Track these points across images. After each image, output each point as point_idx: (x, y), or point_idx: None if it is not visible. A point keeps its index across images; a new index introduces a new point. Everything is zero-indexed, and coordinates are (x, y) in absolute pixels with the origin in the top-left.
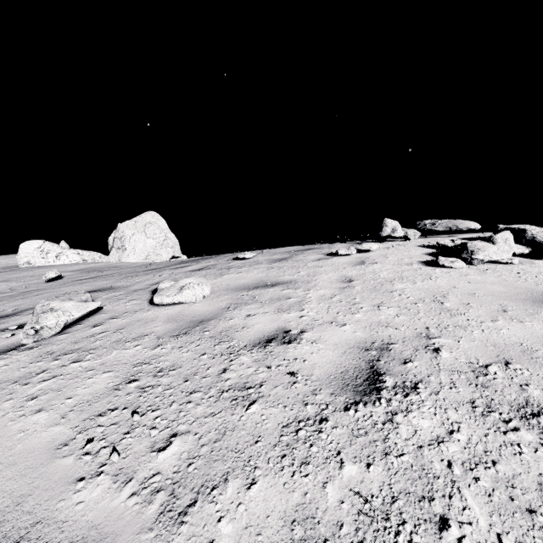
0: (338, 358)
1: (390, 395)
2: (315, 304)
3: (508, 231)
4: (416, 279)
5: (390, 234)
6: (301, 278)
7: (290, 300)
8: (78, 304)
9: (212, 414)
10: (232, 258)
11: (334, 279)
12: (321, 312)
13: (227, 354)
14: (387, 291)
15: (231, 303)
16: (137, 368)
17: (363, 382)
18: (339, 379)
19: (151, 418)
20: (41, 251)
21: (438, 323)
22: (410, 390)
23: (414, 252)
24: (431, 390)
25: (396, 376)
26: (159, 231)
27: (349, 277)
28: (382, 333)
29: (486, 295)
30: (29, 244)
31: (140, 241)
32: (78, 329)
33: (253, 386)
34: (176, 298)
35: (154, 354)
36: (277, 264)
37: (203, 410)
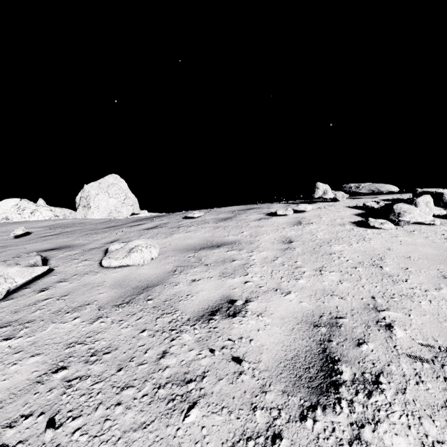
0: (287, 337)
1: (351, 395)
2: (258, 267)
3: (428, 194)
4: (351, 240)
5: (322, 196)
6: (244, 239)
7: (234, 263)
8: (23, 269)
9: (143, 425)
10: (182, 216)
11: (275, 240)
12: (265, 277)
13: (169, 330)
14: (326, 253)
15: (177, 265)
16: (69, 350)
17: (317, 373)
18: (290, 369)
19: (68, 432)
20: (17, 208)
21: (382, 292)
22: (372, 387)
23: (344, 212)
24: (396, 387)
25: (353, 364)
26: (120, 191)
27: (289, 237)
28: (328, 303)
29: (421, 259)
30: (7, 202)
31: (103, 200)
32: (23, 294)
33: (194, 378)
34: (123, 261)
35: (92, 329)
36: (223, 223)
37: (133, 417)
